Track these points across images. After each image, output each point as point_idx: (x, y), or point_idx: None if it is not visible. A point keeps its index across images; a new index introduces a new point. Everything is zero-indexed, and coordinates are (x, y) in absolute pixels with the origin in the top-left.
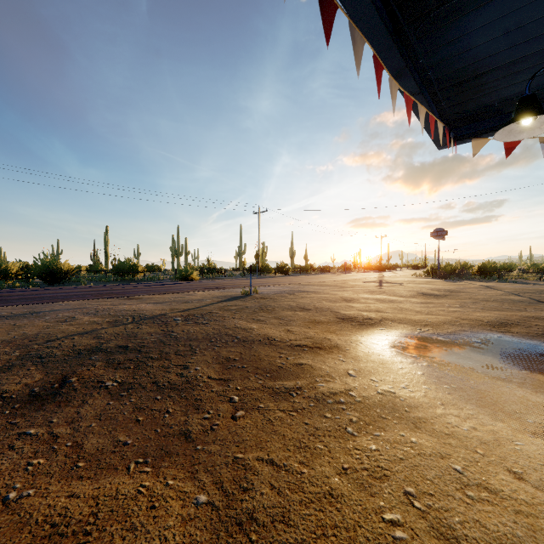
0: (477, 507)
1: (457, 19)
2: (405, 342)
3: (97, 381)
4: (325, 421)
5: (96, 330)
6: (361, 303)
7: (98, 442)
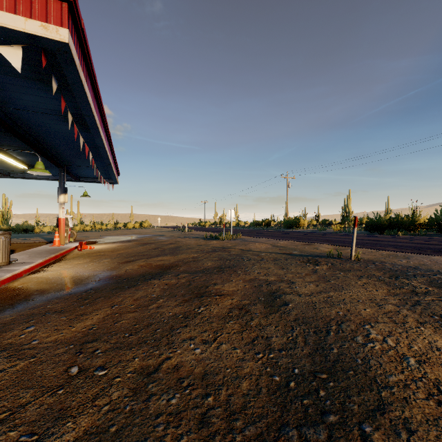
0: (68, 261)
1: (64, 111)
2: (97, 278)
3: (156, 249)
4: (100, 258)
5: (207, 246)
6: (241, 300)
7: (131, 252)
